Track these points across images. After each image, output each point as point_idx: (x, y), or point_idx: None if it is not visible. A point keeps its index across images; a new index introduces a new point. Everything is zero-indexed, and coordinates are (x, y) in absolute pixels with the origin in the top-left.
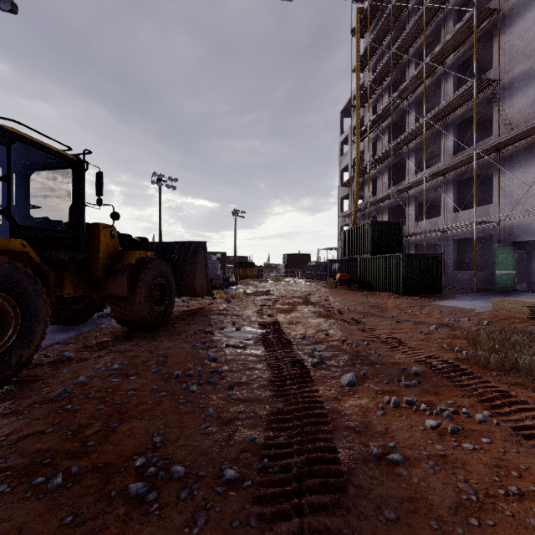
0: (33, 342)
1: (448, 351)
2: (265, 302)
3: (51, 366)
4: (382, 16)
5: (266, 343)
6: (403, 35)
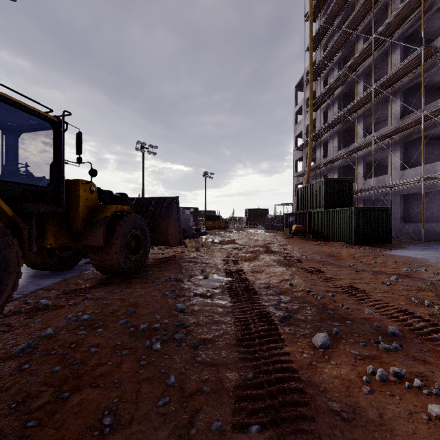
0: (3, 293)
1: (418, 305)
2: (230, 250)
3: (26, 314)
4: (332, 0)
5: (232, 293)
6: (352, 14)
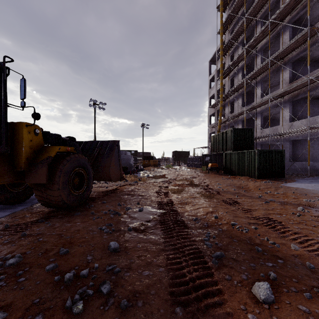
0: None
1: None
2: (162, 183)
3: None
4: None
5: (164, 227)
6: (253, 5)
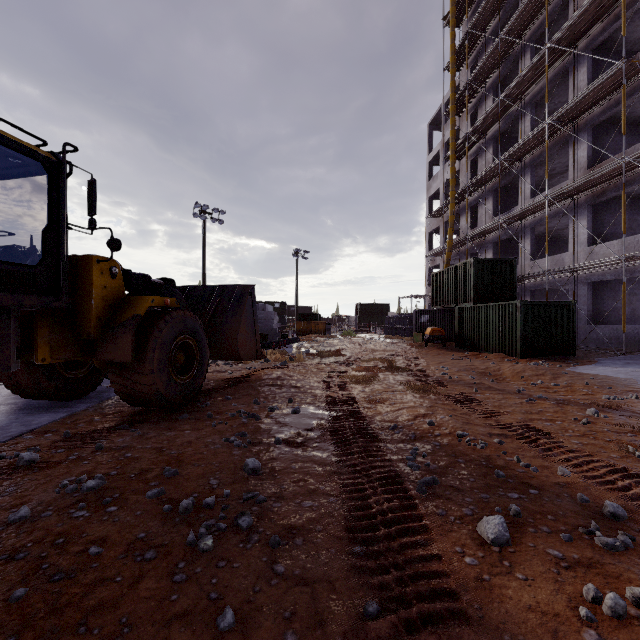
0: None
1: None
2: (334, 366)
3: None
4: None
5: (337, 438)
6: (515, 14)
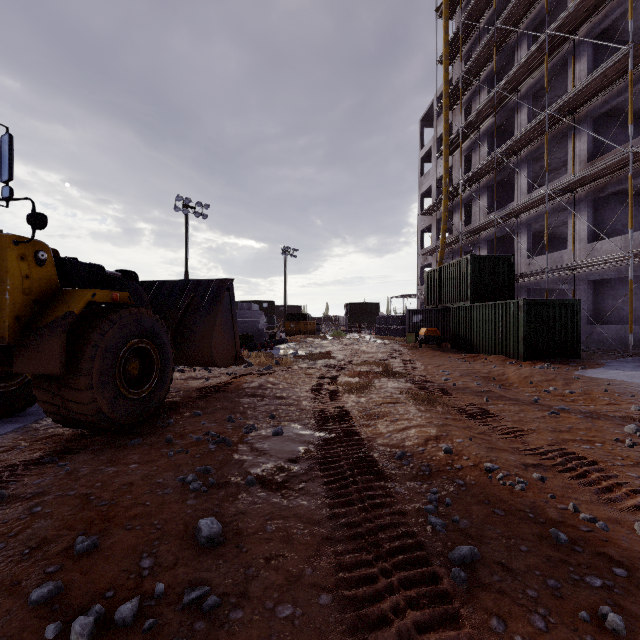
0: None
1: None
2: (324, 370)
3: None
4: None
5: (330, 475)
6: (512, 2)
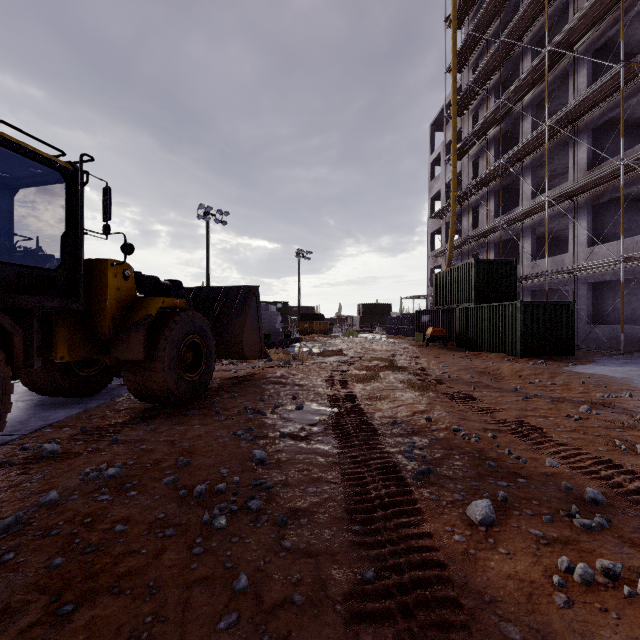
0: None
1: (626, 452)
2: (336, 365)
3: (21, 467)
4: None
5: (339, 432)
6: (516, 17)
